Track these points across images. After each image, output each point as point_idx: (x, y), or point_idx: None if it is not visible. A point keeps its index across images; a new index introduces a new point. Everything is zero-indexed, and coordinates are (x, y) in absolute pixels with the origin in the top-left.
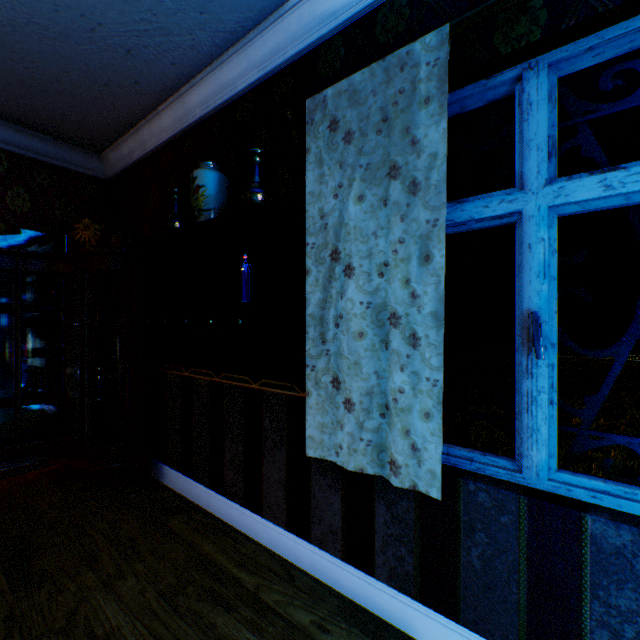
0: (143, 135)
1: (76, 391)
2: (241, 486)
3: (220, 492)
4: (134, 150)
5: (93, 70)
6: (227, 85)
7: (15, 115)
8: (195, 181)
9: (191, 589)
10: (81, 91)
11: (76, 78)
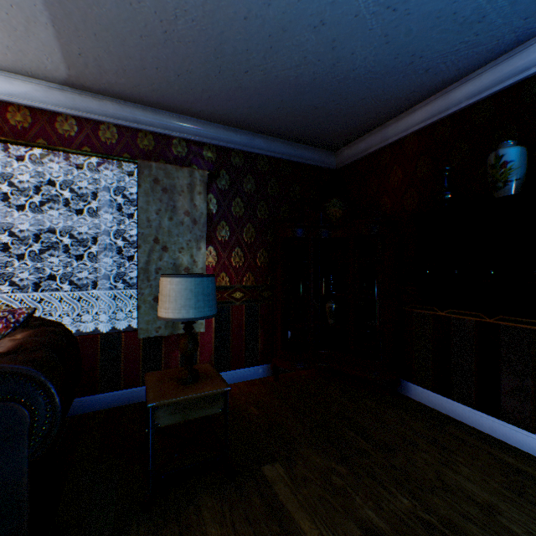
0: (386, 131)
1: (333, 319)
2: (528, 415)
3: (492, 415)
4: (371, 144)
5: (384, 92)
6: (511, 72)
7: (302, 137)
8: (500, 158)
9: (530, 491)
10: (361, 110)
11: (366, 101)
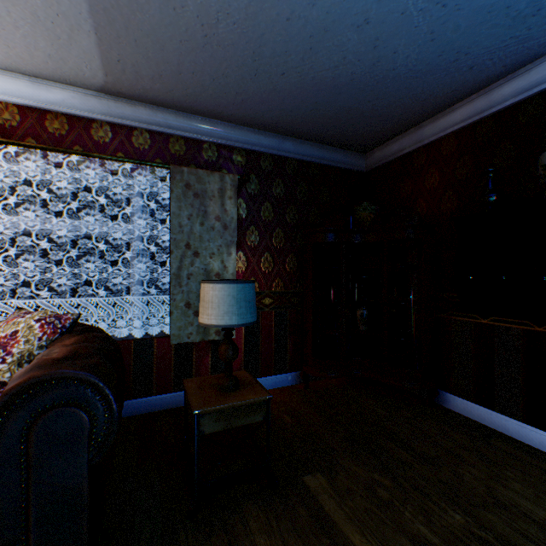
0: (421, 131)
1: (365, 326)
2: None
3: (542, 428)
4: (405, 145)
5: (423, 92)
6: None
7: (332, 139)
8: None
9: None
10: (397, 110)
11: (403, 101)
